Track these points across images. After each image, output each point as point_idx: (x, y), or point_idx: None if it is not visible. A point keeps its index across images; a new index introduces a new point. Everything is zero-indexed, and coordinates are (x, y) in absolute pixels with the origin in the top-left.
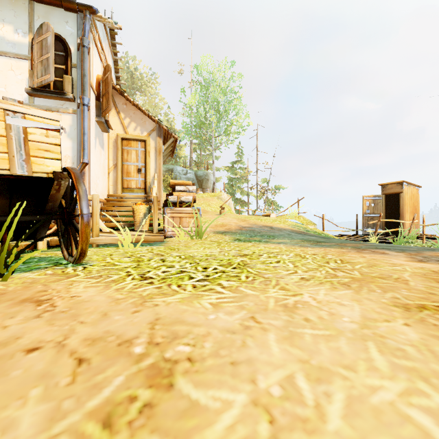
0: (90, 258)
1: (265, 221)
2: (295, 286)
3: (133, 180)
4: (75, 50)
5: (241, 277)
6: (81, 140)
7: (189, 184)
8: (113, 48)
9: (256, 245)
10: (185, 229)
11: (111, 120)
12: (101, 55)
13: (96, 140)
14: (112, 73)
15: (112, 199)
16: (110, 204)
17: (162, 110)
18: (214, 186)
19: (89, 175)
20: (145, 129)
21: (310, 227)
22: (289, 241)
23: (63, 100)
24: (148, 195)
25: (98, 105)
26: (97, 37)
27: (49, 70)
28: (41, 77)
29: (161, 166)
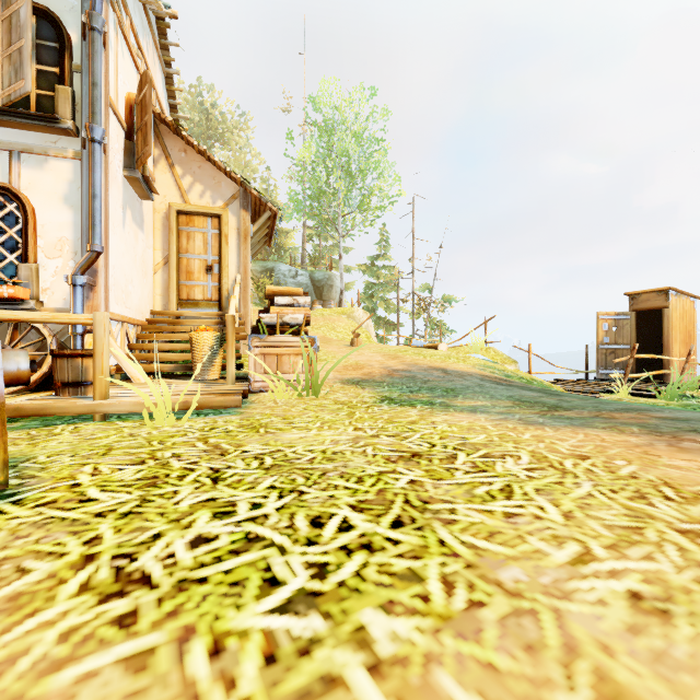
0: (42, 469)
1: (431, 359)
2: (650, 668)
3: (198, 285)
4: (80, 39)
5: (427, 584)
6: (89, 209)
7: (299, 292)
8: (164, 53)
9: (429, 418)
10: (287, 377)
11: (159, 179)
12: (138, 59)
13: (125, 212)
14: (161, 98)
15: (158, 320)
16: (155, 328)
17: (258, 172)
18: (342, 297)
19: (107, 276)
20: (219, 196)
21: (508, 368)
22: (489, 405)
23: (56, 133)
24: (225, 313)
25: (129, 147)
26: (127, 23)
27: (23, 71)
28: (9, 86)
29: (248, 261)
